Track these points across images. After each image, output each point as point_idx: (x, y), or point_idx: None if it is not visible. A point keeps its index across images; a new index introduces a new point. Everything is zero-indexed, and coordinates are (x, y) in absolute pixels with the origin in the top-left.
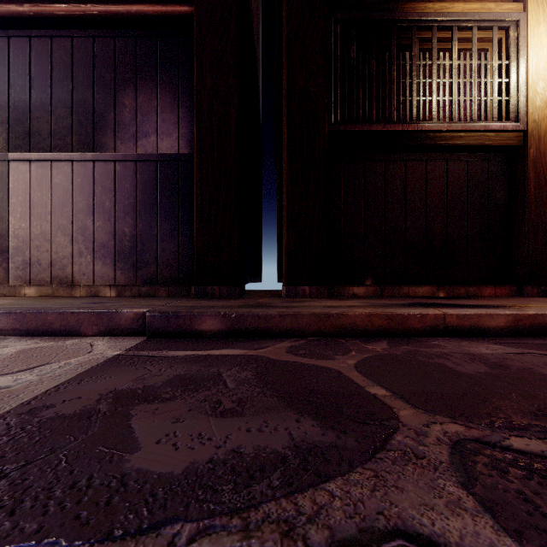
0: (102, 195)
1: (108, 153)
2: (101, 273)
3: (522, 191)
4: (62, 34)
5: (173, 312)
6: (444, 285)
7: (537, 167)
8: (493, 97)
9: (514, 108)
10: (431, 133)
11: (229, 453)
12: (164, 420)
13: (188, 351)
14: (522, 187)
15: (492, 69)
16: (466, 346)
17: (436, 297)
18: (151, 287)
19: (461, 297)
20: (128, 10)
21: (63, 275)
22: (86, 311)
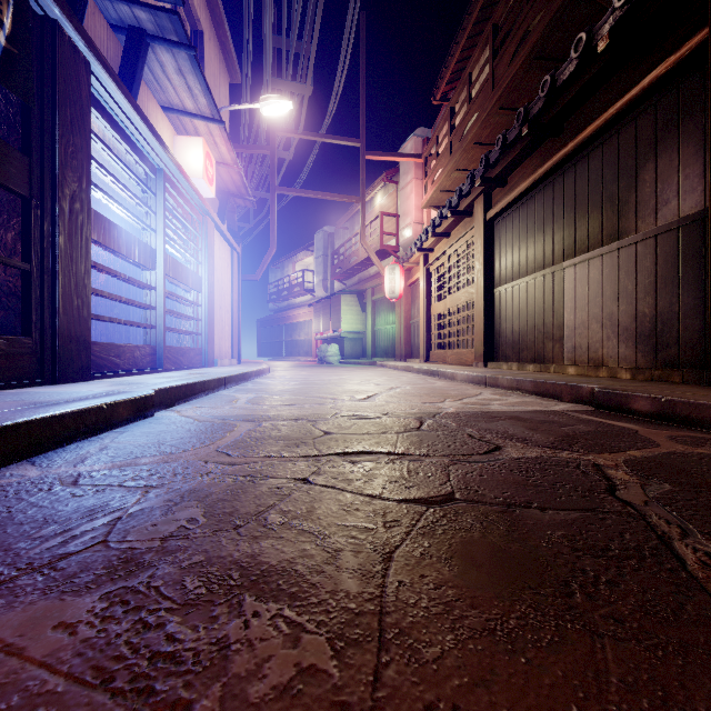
0: (624, 280)
1: (629, 237)
2: (624, 355)
3: None
4: (595, 146)
5: (612, 390)
6: None
7: None
8: None
9: None
10: None
11: (505, 431)
12: (510, 424)
13: (595, 418)
14: None
15: None
16: None
17: None
18: (663, 371)
19: None
20: (641, 88)
21: (596, 358)
22: (564, 384)
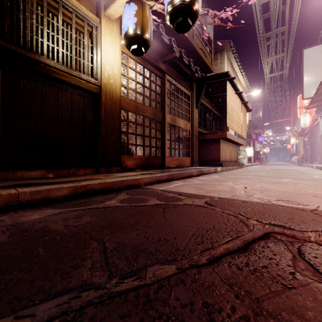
0: None
1: None
2: None
3: (99, 118)
4: None
5: None
6: (52, 169)
7: (105, 107)
8: (84, 61)
9: (95, 72)
10: (42, 64)
11: None
12: None
13: None
14: (99, 116)
15: (84, 45)
16: (24, 216)
17: (44, 178)
18: None
19: (64, 176)
20: None
21: None
22: None
